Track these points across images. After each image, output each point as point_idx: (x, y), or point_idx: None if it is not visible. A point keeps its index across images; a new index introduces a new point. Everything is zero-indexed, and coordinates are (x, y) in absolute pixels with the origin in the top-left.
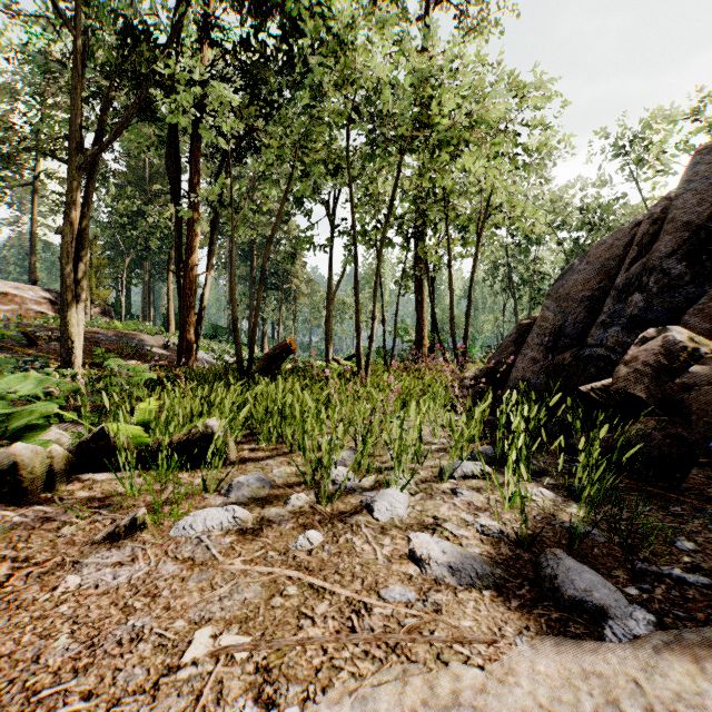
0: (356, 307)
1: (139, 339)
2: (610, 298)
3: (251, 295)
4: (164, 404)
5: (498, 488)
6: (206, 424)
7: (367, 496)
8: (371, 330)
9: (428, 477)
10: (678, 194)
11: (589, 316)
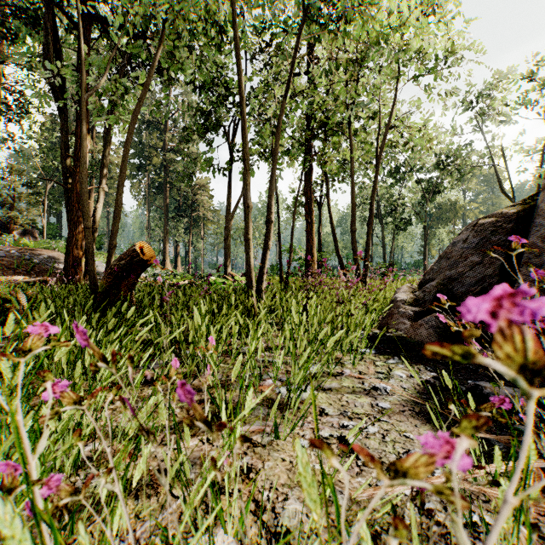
0: (246, 203)
1: (46, 256)
2: None
3: (166, 221)
4: None
5: None
6: None
7: None
8: (265, 236)
9: None
10: None
11: None
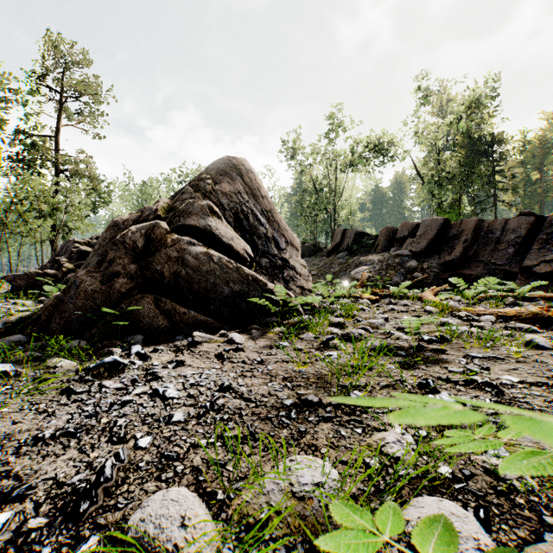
0: None
1: None
2: None
3: None
4: None
5: None
6: None
7: None
8: None
9: None
10: (59, 248)
11: None
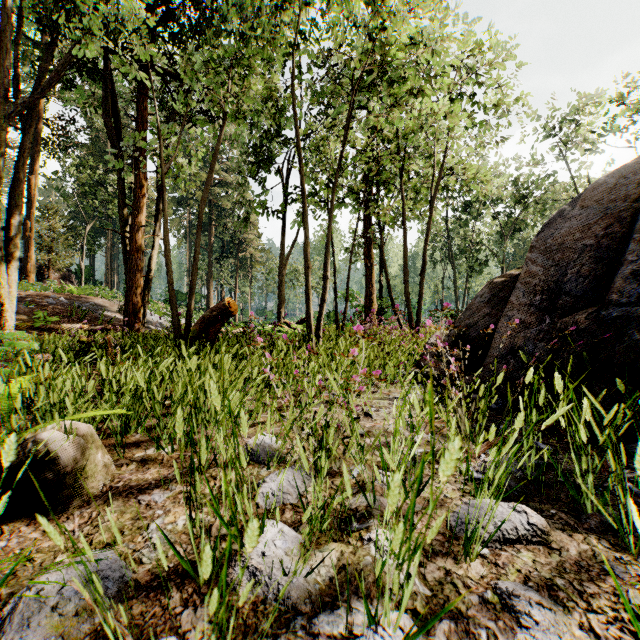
0: (306, 264)
1: (93, 303)
2: (629, 245)
3: (210, 262)
4: (21, 388)
5: (635, 627)
6: (36, 437)
7: (324, 637)
8: (323, 291)
9: (434, 539)
10: None
11: (597, 268)
